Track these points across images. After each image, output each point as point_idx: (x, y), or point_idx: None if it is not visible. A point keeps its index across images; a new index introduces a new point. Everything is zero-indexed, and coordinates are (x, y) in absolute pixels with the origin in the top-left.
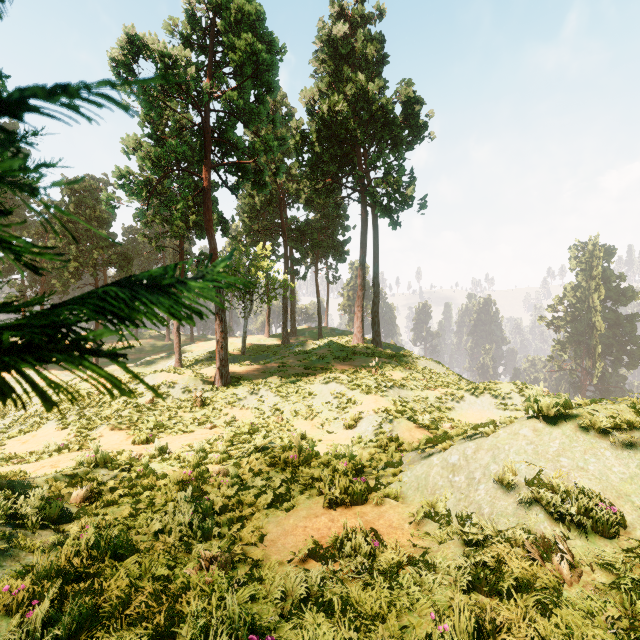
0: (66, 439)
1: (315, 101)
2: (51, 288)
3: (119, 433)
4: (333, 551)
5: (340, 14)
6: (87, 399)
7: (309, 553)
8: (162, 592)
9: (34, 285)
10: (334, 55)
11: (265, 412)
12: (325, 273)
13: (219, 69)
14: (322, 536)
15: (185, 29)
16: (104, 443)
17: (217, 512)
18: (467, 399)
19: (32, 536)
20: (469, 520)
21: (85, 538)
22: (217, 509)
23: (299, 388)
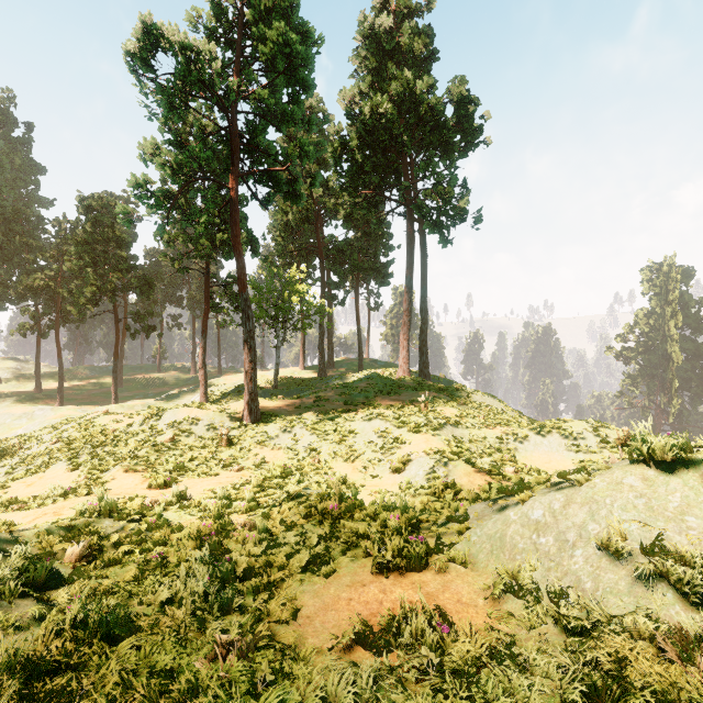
0: (76, 482)
1: (356, 103)
2: (67, 316)
3: (134, 475)
4: (388, 636)
5: (383, 6)
6: (101, 437)
7: (356, 638)
8: (163, 692)
9: (49, 312)
10: (377, 52)
11: (299, 453)
12: (366, 298)
13: (248, 66)
14: (372, 613)
15: (210, 21)
16: (116, 487)
17: (240, 576)
18: (532, 439)
19: (8, 607)
20: (566, 597)
21: (71, 612)
22: (241, 572)
23: (338, 425)
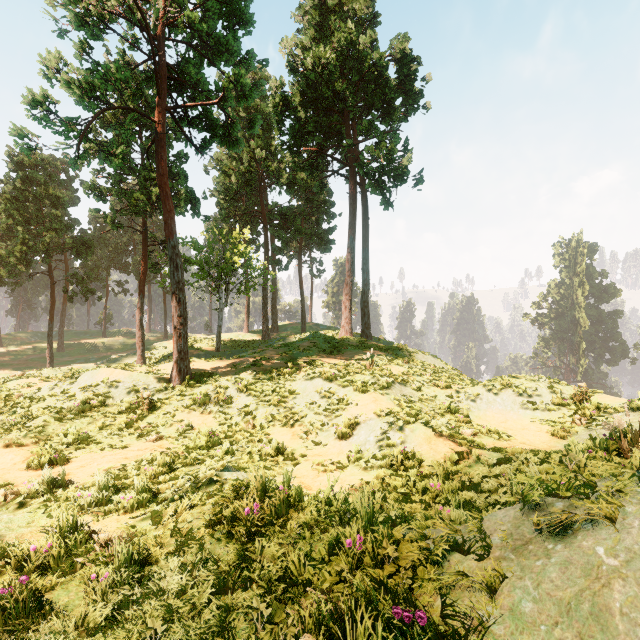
0: None
1: (298, 57)
2: (1, 278)
3: (17, 451)
4: None
5: None
6: (2, 403)
7: None
8: None
9: None
10: (319, 9)
11: (232, 417)
12: (309, 266)
13: None
14: None
15: None
16: None
17: None
18: (484, 397)
19: None
20: None
21: None
22: None
23: (277, 386)
